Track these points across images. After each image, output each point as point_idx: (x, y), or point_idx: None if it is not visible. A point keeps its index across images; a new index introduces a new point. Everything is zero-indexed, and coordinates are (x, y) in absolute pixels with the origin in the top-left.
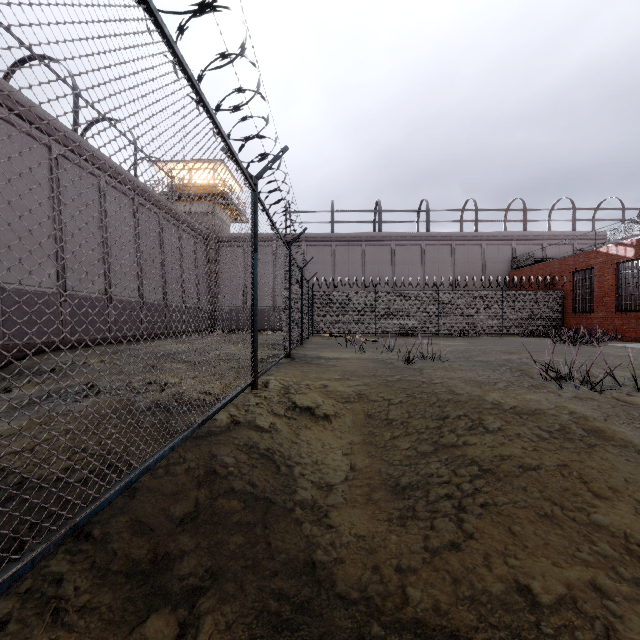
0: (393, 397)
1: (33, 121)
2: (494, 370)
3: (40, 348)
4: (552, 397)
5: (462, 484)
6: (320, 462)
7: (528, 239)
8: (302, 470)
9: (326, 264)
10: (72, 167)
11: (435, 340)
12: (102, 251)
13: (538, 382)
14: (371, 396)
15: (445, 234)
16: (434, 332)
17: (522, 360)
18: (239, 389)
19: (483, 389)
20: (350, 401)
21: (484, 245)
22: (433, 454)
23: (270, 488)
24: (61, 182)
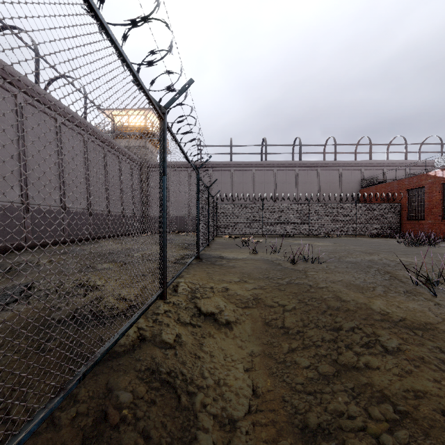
0: (287, 303)
1: (1, 74)
2: (366, 272)
3: (6, 249)
4: (433, 307)
5: (382, 436)
6: (222, 383)
7: (373, 166)
8: (204, 399)
9: (227, 184)
10: (34, 110)
11: (308, 241)
12: (58, 174)
13: (410, 287)
14: (267, 301)
15: (313, 162)
16: (306, 234)
17: (383, 261)
18: (144, 307)
19: (366, 296)
20: (249, 307)
21: (341, 170)
22: (336, 379)
23: (166, 440)
24: (25, 122)
